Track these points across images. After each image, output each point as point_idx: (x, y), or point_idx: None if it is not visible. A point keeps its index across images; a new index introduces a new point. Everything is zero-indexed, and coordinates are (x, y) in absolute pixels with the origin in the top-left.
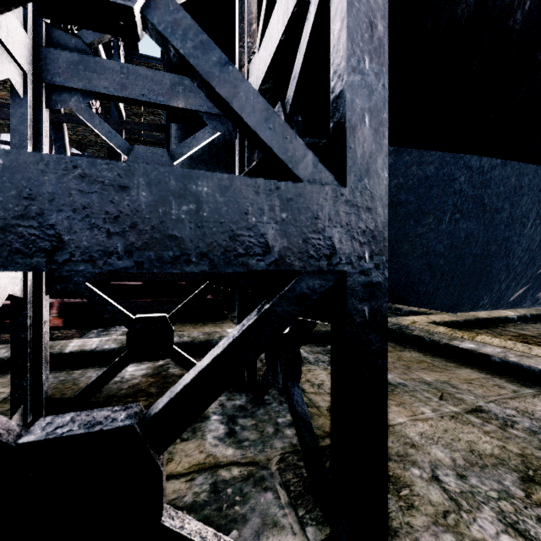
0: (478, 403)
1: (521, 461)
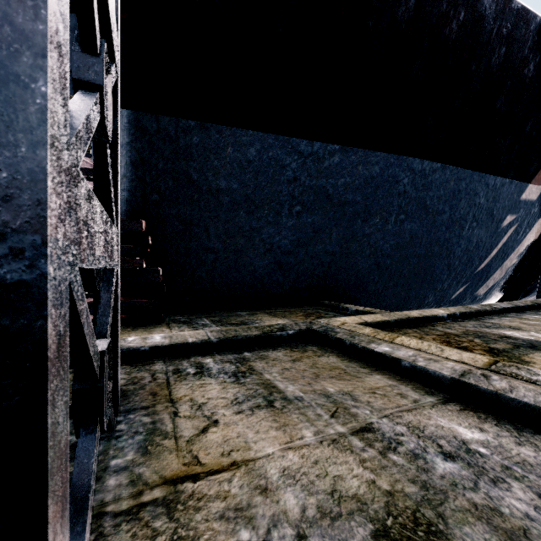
0: (370, 419)
1: (386, 502)
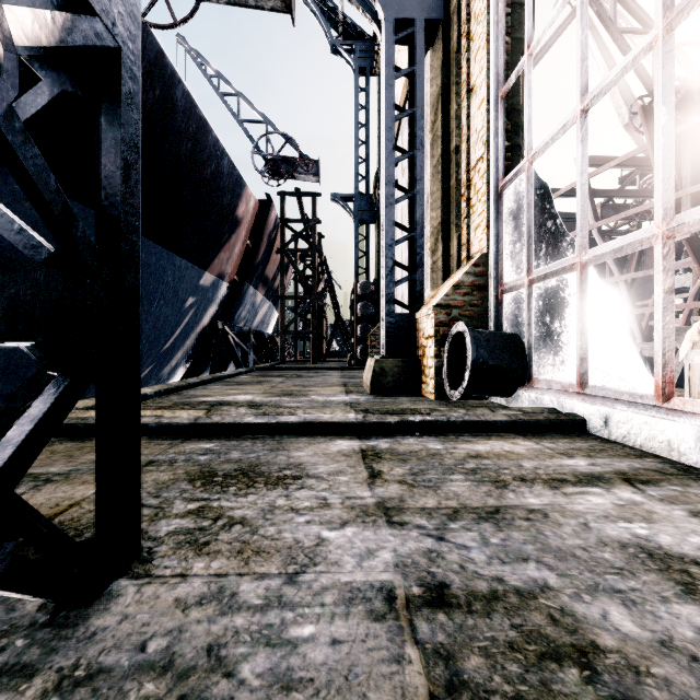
0: (149, 459)
1: (187, 475)
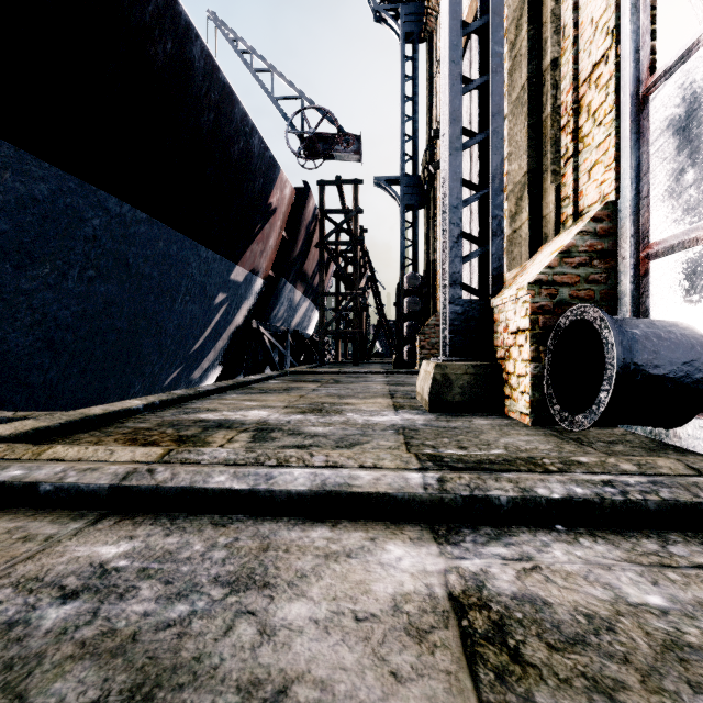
0: None
1: None
